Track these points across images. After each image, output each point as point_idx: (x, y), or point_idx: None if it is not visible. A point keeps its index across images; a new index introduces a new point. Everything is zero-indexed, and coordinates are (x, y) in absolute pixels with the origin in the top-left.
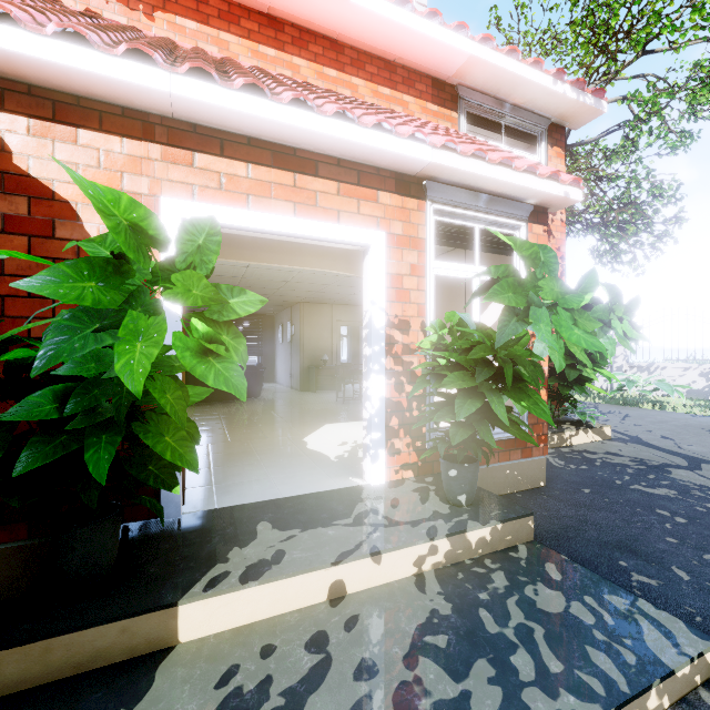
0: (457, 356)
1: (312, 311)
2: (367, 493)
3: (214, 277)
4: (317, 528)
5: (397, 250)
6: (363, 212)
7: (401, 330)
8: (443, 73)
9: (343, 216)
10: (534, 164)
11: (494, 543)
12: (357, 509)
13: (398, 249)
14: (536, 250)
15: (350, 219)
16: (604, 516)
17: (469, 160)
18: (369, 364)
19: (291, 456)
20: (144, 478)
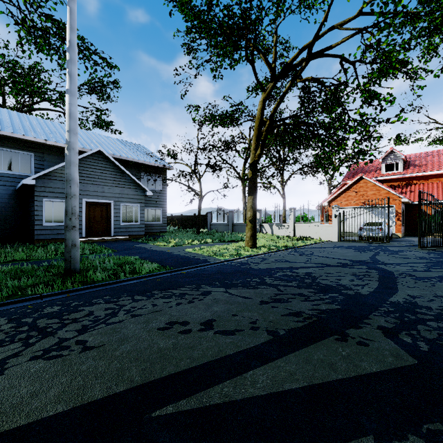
0: None
1: None
2: None
3: None
4: None
5: None
6: None
7: None
8: None
9: None
10: None
11: None
12: None
13: None
14: None
15: None
16: None
17: None
18: None
19: None
20: (432, 226)
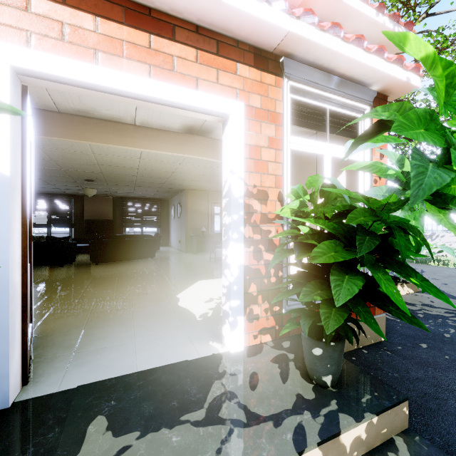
0: (324, 223)
1: (194, 195)
2: (225, 364)
3: (117, 168)
4: (160, 430)
5: (256, 122)
6: (222, 82)
7: (259, 199)
8: (291, 4)
9: (201, 84)
10: (383, 46)
11: (369, 440)
12: (212, 392)
13: (257, 121)
14: (453, 70)
15: (208, 87)
16: (454, 378)
17: (325, 35)
18: (228, 232)
19: (161, 314)
20: None
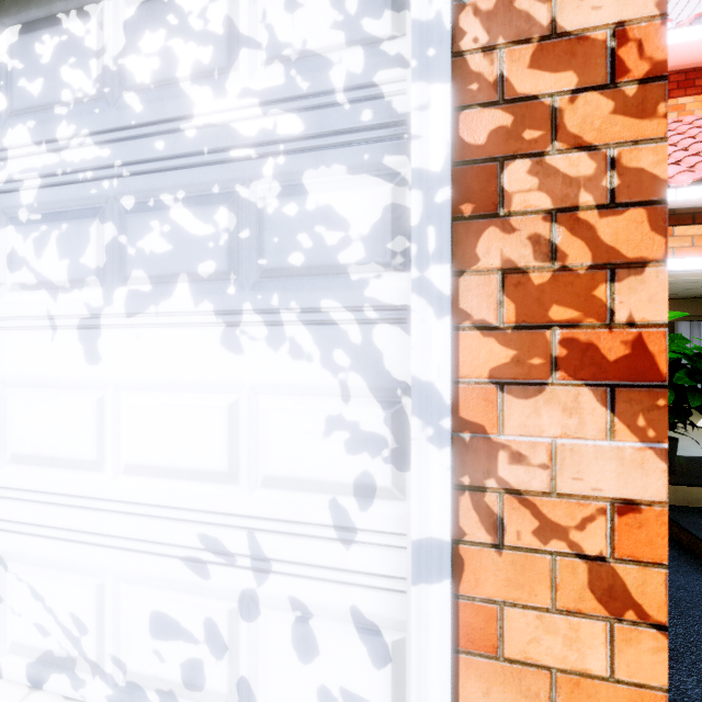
0: None
1: None
2: None
3: None
4: None
5: None
6: None
7: None
8: None
9: None
10: None
11: None
12: None
13: None
14: None
15: None
16: None
17: None
18: None
19: None
20: None
